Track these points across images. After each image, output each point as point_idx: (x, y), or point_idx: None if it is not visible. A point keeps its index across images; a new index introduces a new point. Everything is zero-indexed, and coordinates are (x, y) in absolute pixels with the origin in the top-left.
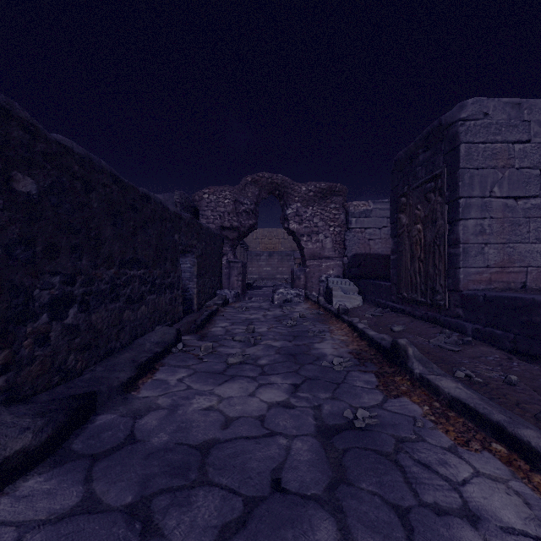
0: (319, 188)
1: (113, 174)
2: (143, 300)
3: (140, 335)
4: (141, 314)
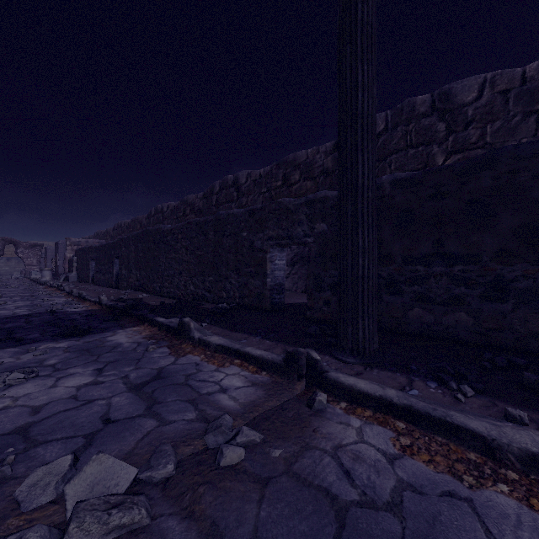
0: (31, 244)
1: None
2: None
3: None
4: None
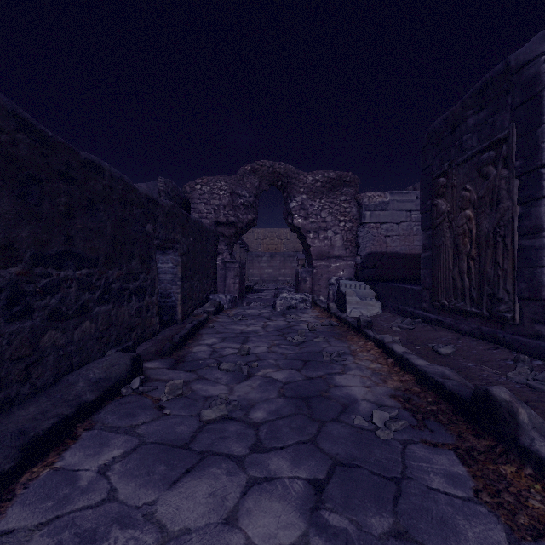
0: (328, 177)
1: (20, 116)
2: (86, 313)
3: (79, 365)
4: (82, 335)
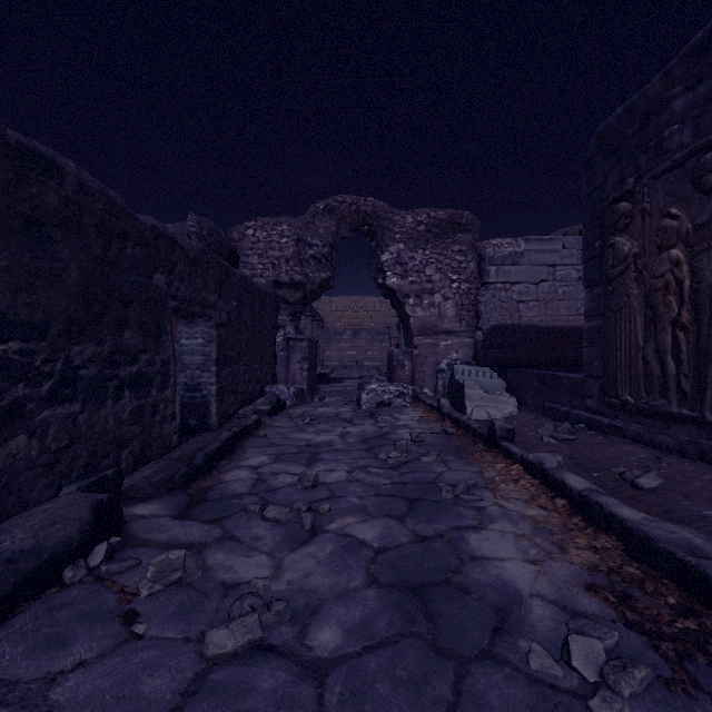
0: (435, 218)
1: None
2: (19, 422)
3: None
4: (8, 461)
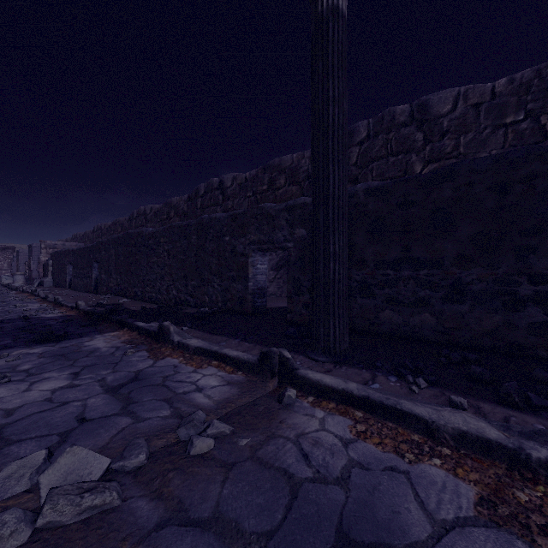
0: (2, 247)
1: None
2: None
3: None
4: None
